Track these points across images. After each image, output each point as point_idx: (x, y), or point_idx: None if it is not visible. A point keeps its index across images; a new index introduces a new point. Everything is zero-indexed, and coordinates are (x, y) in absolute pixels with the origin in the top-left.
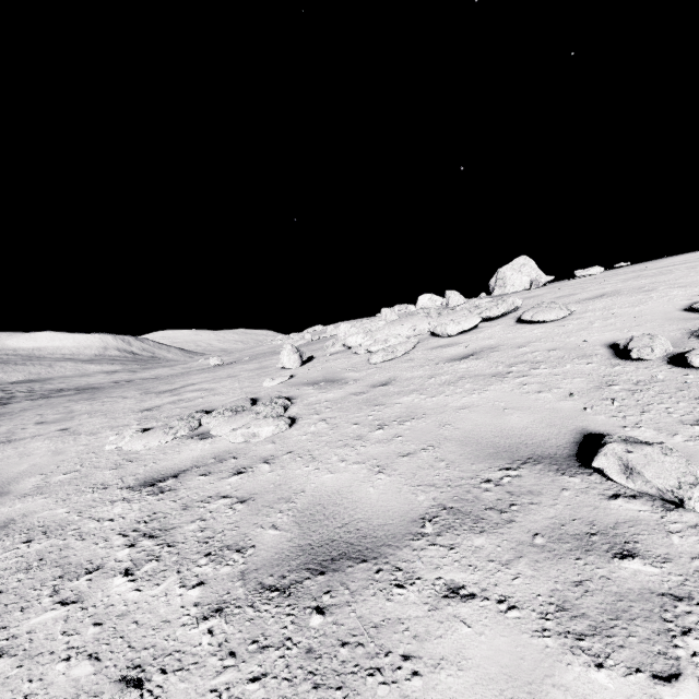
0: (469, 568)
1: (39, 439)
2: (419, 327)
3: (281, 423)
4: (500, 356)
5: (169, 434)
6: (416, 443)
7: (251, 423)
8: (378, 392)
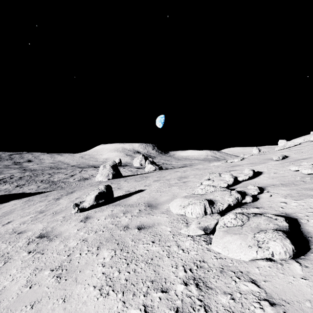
0: (246, 165)
1: (200, 166)
2: (307, 138)
3: (239, 159)
4: (308, 146)
5: (221, 162)
6: (257, 159)
7: (234, 159)
8: (265, 155)
